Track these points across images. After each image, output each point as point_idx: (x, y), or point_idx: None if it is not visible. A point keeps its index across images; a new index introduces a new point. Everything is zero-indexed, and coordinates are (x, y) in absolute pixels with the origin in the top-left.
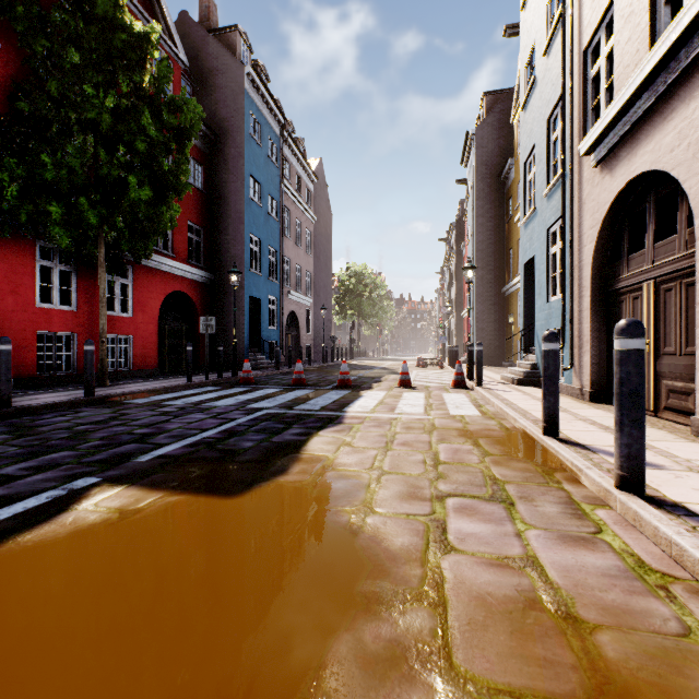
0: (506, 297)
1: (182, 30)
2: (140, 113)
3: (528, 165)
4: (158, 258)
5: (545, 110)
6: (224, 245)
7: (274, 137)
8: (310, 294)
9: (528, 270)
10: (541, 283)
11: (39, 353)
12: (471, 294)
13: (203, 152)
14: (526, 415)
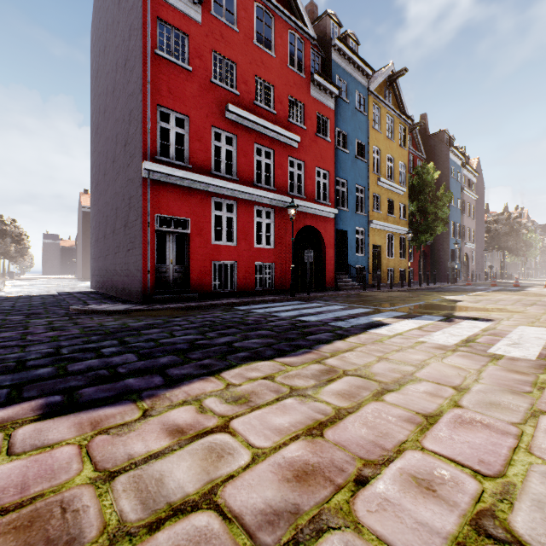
0: None
1: None
2: (438, 204)
3: None
4: None
5: None
6: None
7: (458, 168)
8: (473, 241)
9: None
10: None
11: None
12: None
13: None
14: None
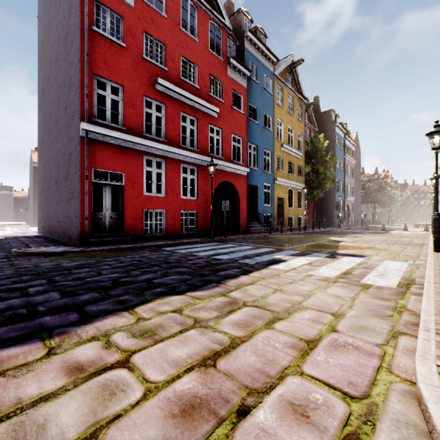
0: None
1: None
2: (327, 166)
3: None
4: None
5: None
6: None
7: (342, 139)
8: (353, 196)
9: None
10: None
11: None
12: None
13: None
14: None
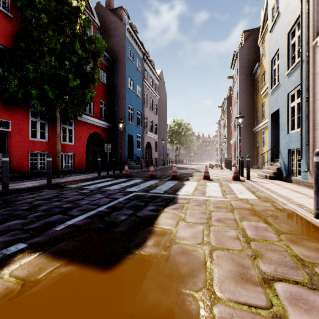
0: (255, 133)
1: (98, 11)
2: (74, 44)
3: (273, 61)
4: (86, 116)
5: (286, 28)
6: (116, 110)
7: (140, 59)
8: (157, 133)
9: (273, 117)
10: (283, 123)
11: (31, 161)
12: (236, 132)
13: (107, 67)
14: (290, 200)
